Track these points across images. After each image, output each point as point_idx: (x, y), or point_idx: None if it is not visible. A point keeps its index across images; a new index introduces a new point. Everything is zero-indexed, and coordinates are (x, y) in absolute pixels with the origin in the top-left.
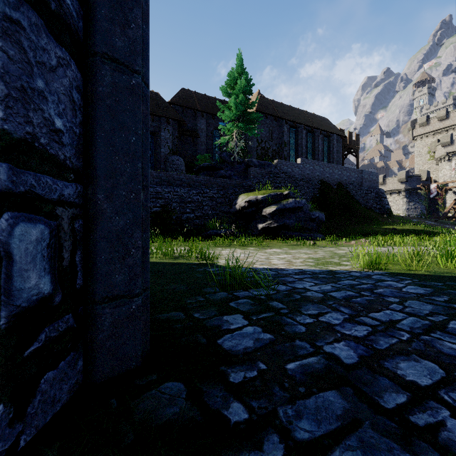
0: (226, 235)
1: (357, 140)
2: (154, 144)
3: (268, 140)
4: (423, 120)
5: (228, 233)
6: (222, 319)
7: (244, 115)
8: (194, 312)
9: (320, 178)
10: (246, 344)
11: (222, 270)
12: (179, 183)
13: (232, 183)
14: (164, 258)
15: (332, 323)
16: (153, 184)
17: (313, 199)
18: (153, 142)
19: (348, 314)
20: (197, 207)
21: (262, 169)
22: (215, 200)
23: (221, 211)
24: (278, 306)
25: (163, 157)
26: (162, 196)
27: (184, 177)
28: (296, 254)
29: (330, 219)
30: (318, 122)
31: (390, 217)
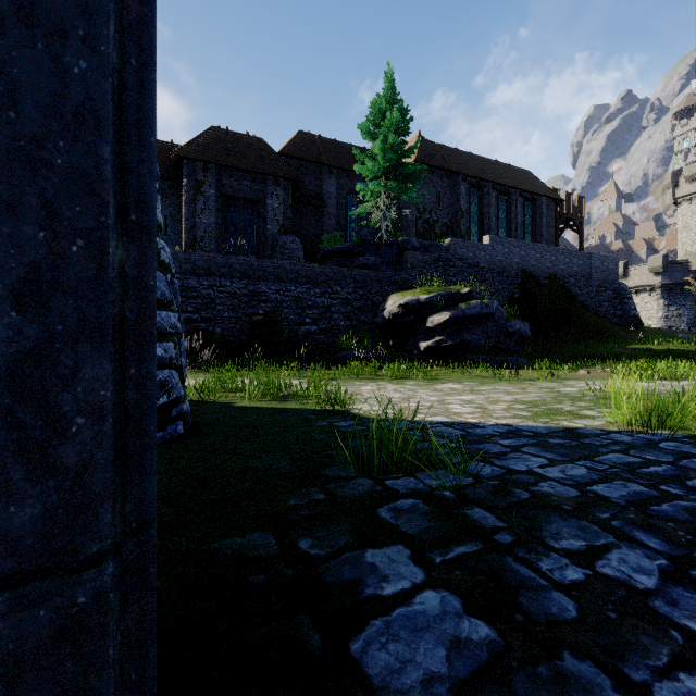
0: (369, 359)
1: (580, 206)
2: (257, 217)
3: (436, 209)
4: (693, 171)
5: (371, 356)
6: (362, 561)
7: (396, 167)
8: (301, 534)
9: (521, 267)
10: (426, 663)
11: (362, 425)
12: (293, 277)
13: (378, 277)
14: (263, 399)
15: (636, 585)
16: (253, 280)
17: (508, 302)
18: (254, 215)
19: (664, 555)
20: (322, 315)
21: (426, 253)
22: (350, 304)
23: (359, 322)
24: (486, 520)
25: (270, 237)
26: (267, 298)
27: (301, 267)
28: (491, 393)
29: (537, 334)
30: (517, 178)
31: (640, 330)
